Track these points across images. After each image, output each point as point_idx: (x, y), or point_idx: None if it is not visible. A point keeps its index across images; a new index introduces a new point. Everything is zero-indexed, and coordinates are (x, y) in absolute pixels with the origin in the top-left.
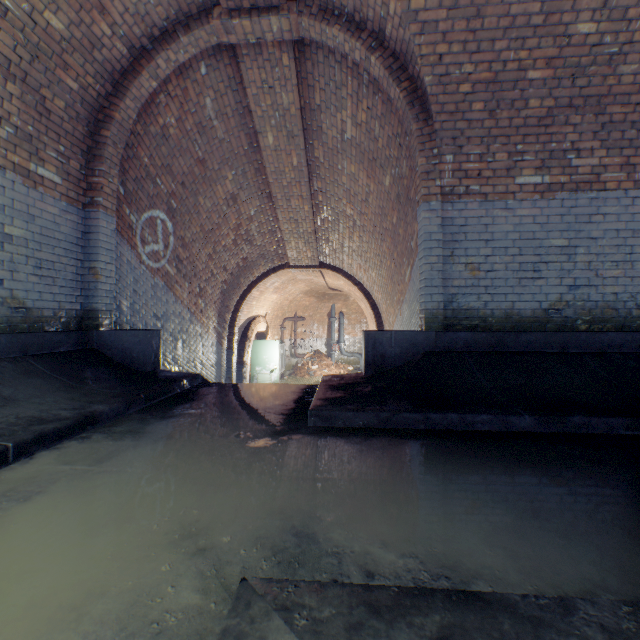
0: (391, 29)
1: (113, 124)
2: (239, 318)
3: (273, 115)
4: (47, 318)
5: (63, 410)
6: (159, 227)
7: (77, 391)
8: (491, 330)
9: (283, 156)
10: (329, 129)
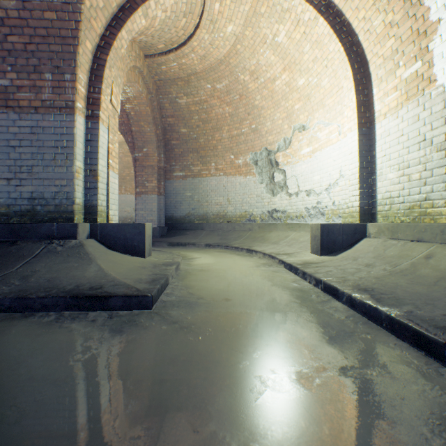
0: None
1: None
2: None
3: None
4: None
5: None
6: None
7: None
8: None
9: None
10: None
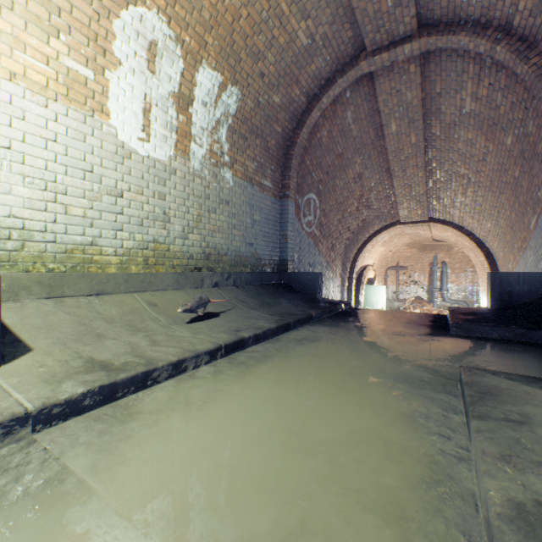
0: (519, 20)
1: (295, 146)
2: (356, 266)
3: (397, 110)
4: (266, 264)
5: (296, 311)
6: (311, 204)
7: (292, 304)
8: None
9: (402, 138)
10: (447, 108)
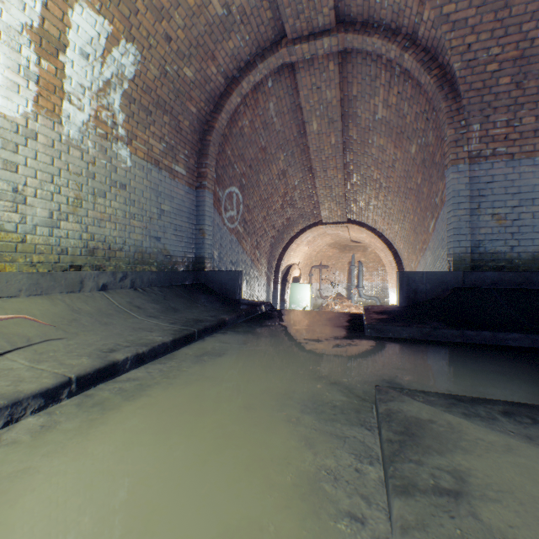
0: (423, 31)
1: (214, 131)
2: (282, 265)
3: (318, 108)
4: (179, 262)
5: (206, 316)
6: (234, 199)
7: (205, 307)
8: (517, 270)
9: (323, 138)
10: (362, 113)
